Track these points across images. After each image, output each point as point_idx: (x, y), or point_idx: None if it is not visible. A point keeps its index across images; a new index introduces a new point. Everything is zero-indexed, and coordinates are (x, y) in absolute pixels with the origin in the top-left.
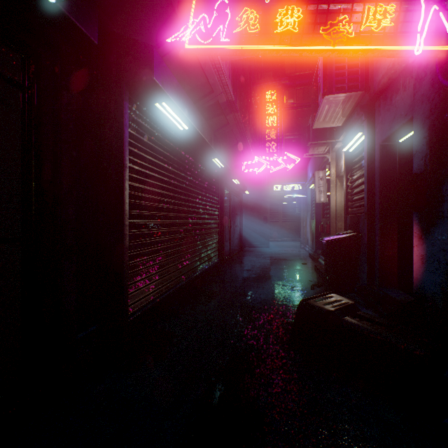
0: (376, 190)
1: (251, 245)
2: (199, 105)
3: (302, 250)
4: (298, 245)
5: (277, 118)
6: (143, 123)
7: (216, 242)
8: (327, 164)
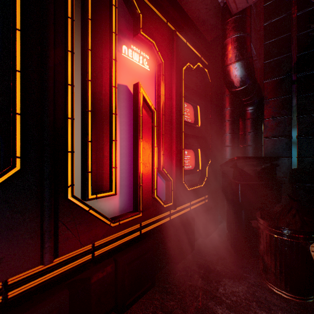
0: None
1: None
2: None
3: None
4: None
5: None
6: None
7: None
8: None
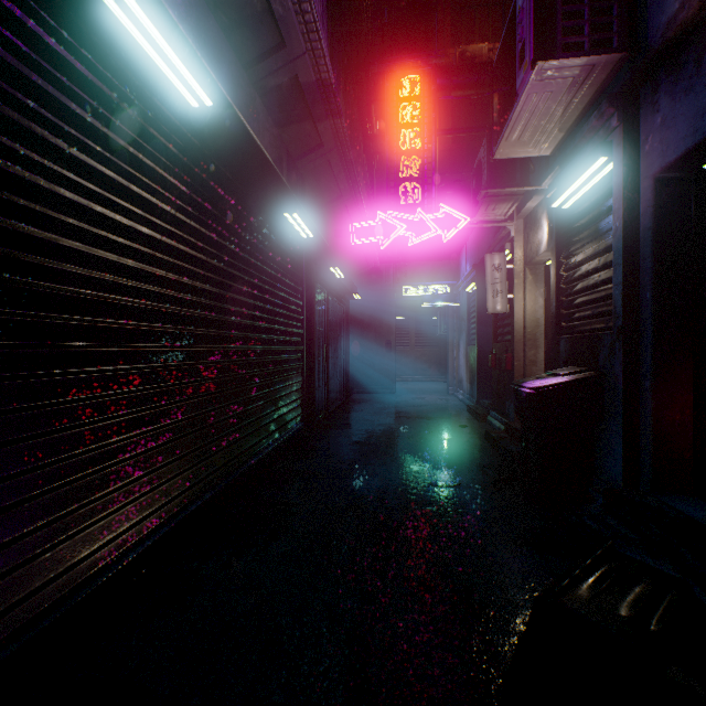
0: (646, 279)
1: (364, 390)
2: (253, 79)
3: (451, 398)
4: (443, 388)
5: (423, 134)
6: (46, 36)
7: (298, 390)
8: (507, 242)
